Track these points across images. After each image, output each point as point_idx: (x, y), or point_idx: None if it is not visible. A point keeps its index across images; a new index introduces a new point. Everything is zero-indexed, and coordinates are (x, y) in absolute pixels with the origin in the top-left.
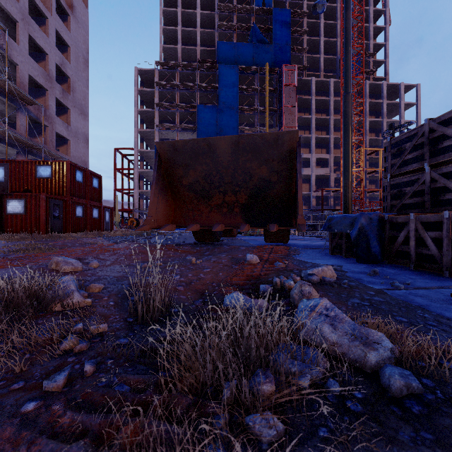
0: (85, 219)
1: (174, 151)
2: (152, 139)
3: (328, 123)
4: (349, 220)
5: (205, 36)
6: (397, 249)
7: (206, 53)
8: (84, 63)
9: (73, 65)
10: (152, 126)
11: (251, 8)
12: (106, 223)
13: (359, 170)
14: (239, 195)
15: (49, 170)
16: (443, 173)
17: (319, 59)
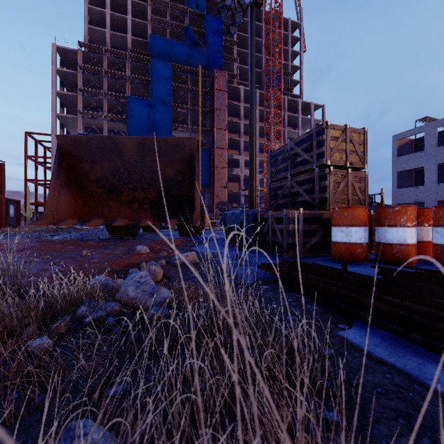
0: None
1: (77, 146)
2: (75, 126)
3: None
4: (235, 216)
5: (137, 25)
6: (264, 239)
7: (138, 43)
8: None
9: None
10: (75, 111)
11: (184, 8)
12: (10, 218)
13: None
14: (148, 192)
15: None
16: (298, 181)
17: (248, 70)
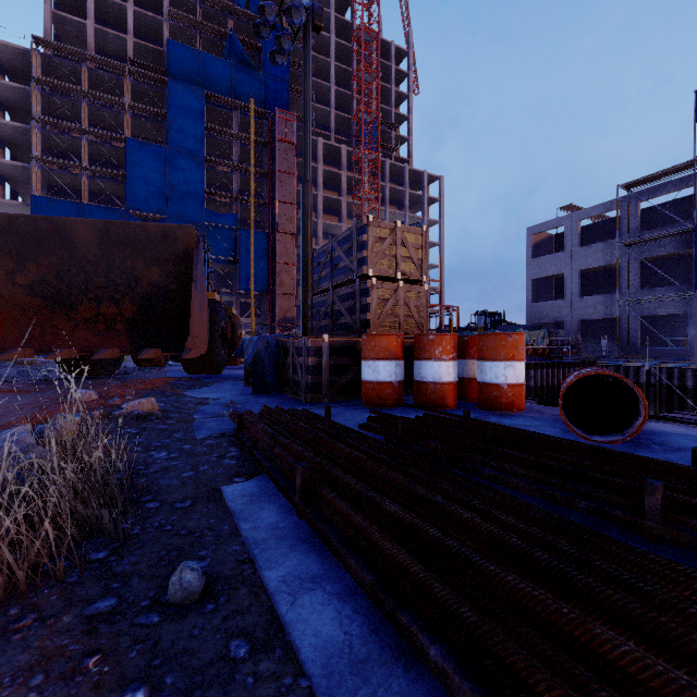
0: None
1: None
2: (28, 182)
3: (340, 206)
4: (252, 344)
5: (144, 21)
6: (287, 377)
7: (147, 51)
8: None
9: None
10: (28, 156)
11: (227, 4)
12: None
13: None
14: (123, 305)
15: None
16: (341, 295)
17: (330, 114)
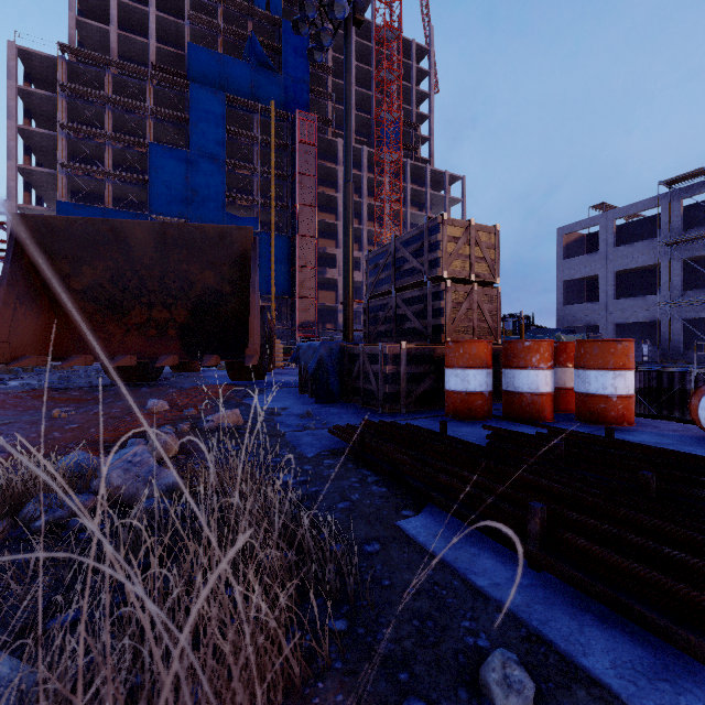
0: None
1: (48, 232)
2: (53, 188)
3: (360, 208)
4: (312, 350)
5: (165, 26)
6: (354, 385)
7: (168, 56)
8: None
9: None
10: (54, 162)
11: (247, 6)
12: None
13: None
14: (175, 310)
15: None
16: (405, 299)
17: None
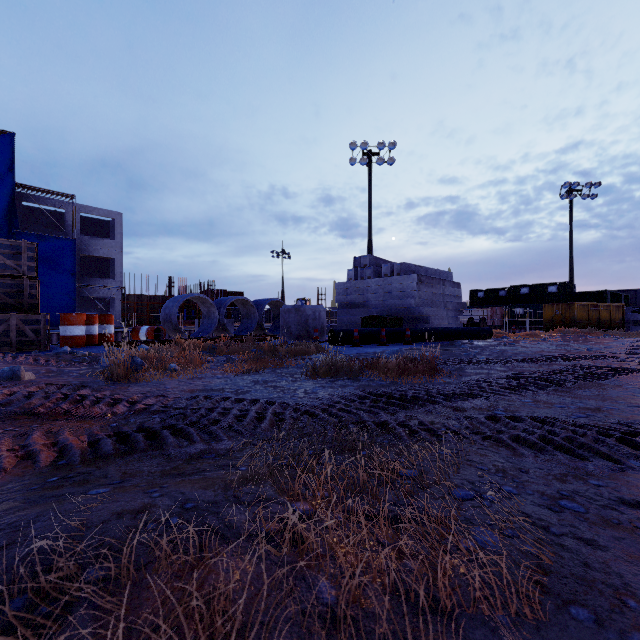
0: None
1: None
2: None
3: None
4: None
5: None
6: None
7: None
8: None
9: None
10: None
11: None
12: None
13: None
14: None
15: None
16: None
17: None
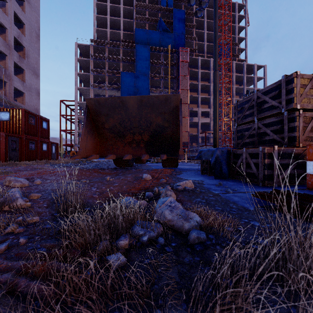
0: (37, 151)
1: (98, 105)
2: (88, 94)
3: (209, 88)
4: (210, 152)
5: (126, 24)
6: (237, 170)
7: (127, 35)
8: (36, 37)
9: (28, 38)
10: (88, 85)
11: (158, 7)
12: (53, 154)
13: (229, 120)
14: (143, 135)
15: (7, 115)
16: (264, 124)
17: (204, 45)
